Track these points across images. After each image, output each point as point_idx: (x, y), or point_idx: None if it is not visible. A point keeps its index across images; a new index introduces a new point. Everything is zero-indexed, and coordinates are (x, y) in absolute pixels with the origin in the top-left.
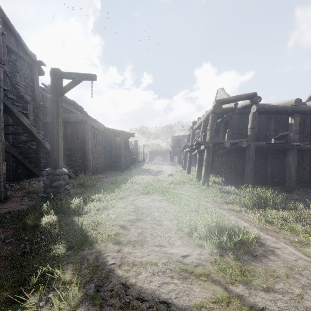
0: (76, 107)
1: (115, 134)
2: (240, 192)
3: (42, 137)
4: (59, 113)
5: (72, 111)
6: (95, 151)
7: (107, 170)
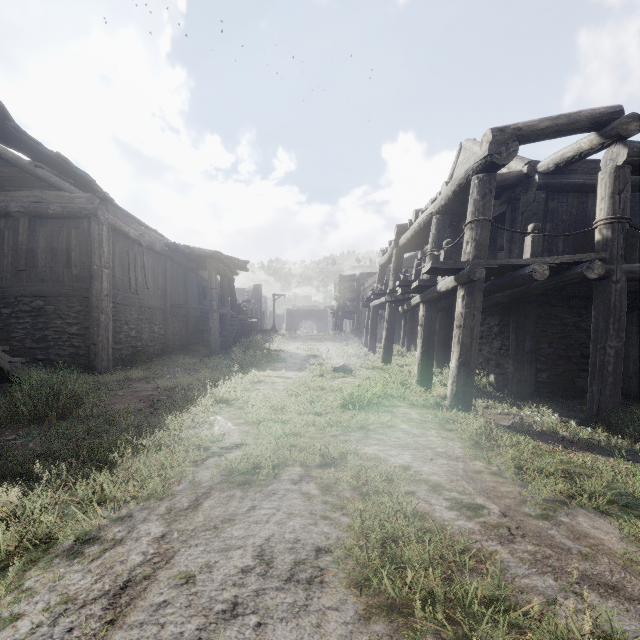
0: (77, 179)
1: (198, 262)
2: (587, 432)
3: None
4: None
5: (53, 183)
6: (128, 302)
7: (169, 355)
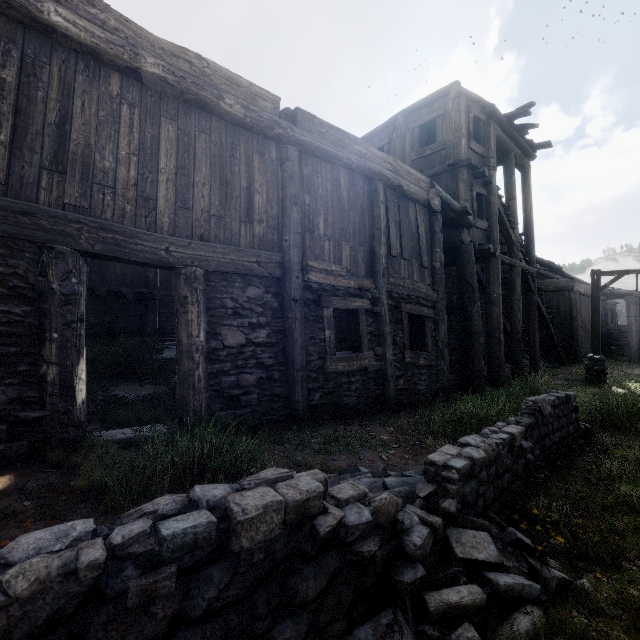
0: (547, 266)
1: (610, 295)
2: None
3: (549, 321)
4: (599, 308)
5: (548, 276)
6: (581, 328)
7: None
